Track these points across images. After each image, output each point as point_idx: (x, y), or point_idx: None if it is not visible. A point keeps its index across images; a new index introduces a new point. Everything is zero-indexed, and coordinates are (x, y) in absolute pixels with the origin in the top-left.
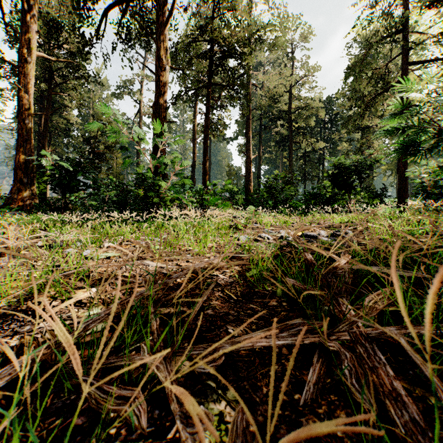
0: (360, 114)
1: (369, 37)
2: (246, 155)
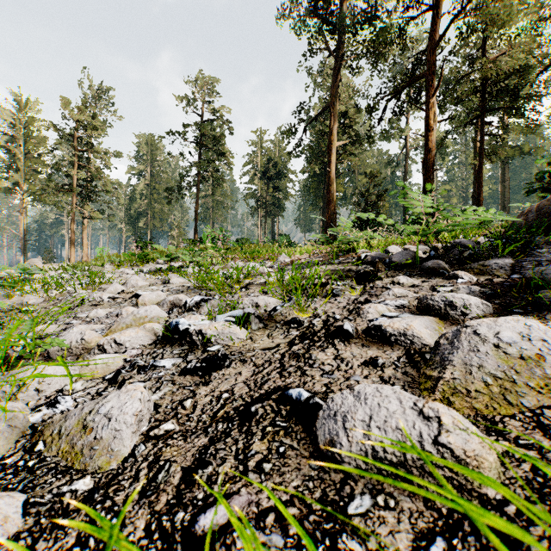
0: None
1: None
2: None
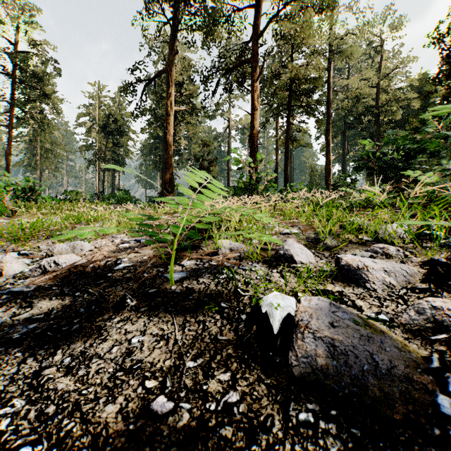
0: None
1: None
2: (326, 157)
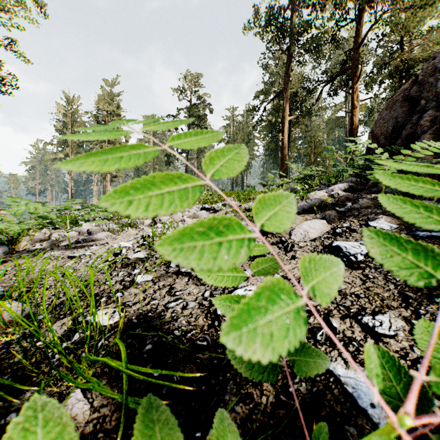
0: None
1: None
2: None
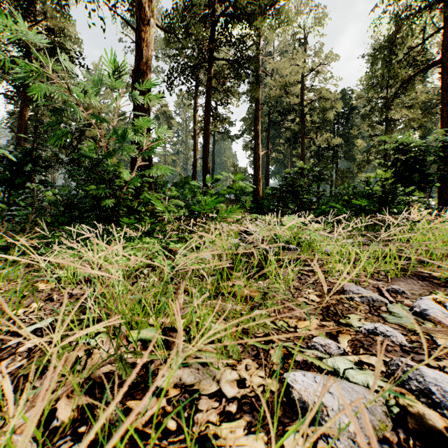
0: (391, 101)
1: (398, 12)
2: (254, 151)
